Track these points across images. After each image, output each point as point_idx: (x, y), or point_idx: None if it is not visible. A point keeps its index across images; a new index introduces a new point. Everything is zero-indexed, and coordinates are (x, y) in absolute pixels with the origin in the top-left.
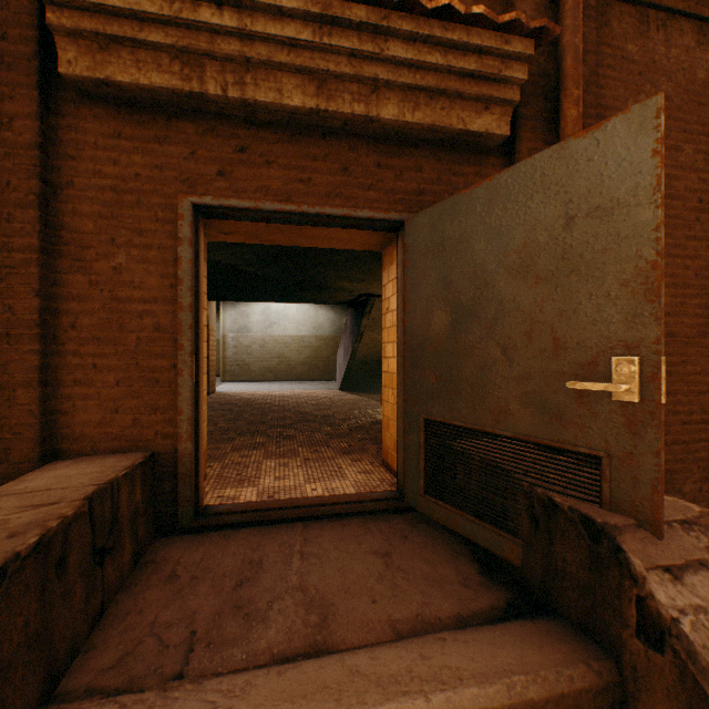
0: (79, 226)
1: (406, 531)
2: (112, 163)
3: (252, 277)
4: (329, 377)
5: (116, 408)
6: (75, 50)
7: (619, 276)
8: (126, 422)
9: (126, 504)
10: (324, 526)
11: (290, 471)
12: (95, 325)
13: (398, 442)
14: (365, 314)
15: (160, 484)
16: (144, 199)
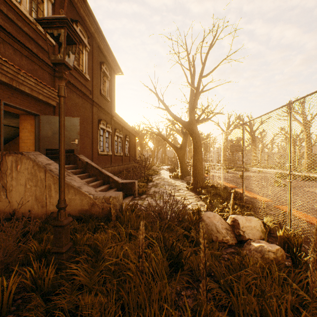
0: None
1: None
2: None
3: None
4: None
5: None
6: None
7: (76, 132)
8: None
9: None
10: None
11: None
12: None
13: None
14: None
15: None
16: None
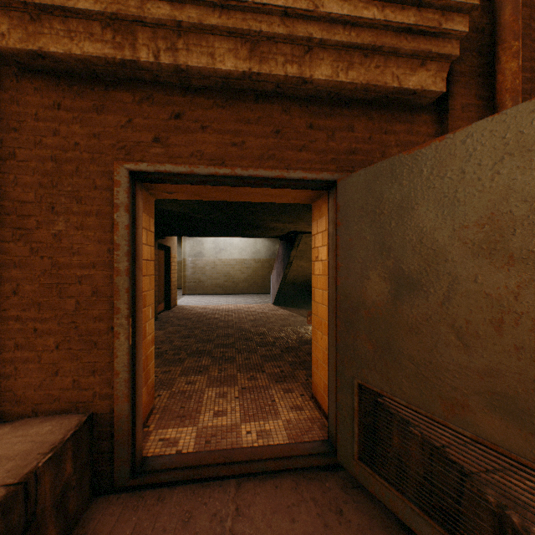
0: (20, 195)
1: (340, 501)
2: (52, 133)
3: (200, 221)
4: (265, 291)
5: (56, 370)
6: (8, 22)
7: None
8: (66, 384)
9: (50, 490)
10: (256, 488)
11: (228, 404)
12: (36, 290)
13: (329, 394)
14: (293, 246)
15: (97, 444)
16: (83, 168)
